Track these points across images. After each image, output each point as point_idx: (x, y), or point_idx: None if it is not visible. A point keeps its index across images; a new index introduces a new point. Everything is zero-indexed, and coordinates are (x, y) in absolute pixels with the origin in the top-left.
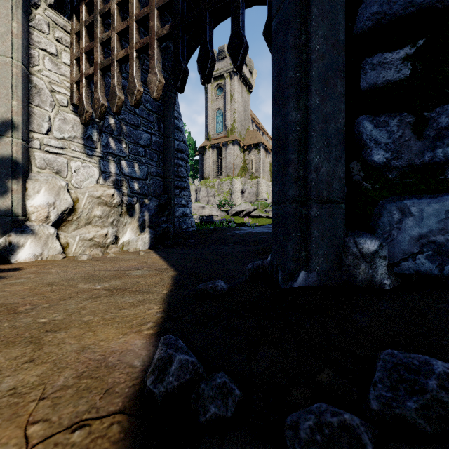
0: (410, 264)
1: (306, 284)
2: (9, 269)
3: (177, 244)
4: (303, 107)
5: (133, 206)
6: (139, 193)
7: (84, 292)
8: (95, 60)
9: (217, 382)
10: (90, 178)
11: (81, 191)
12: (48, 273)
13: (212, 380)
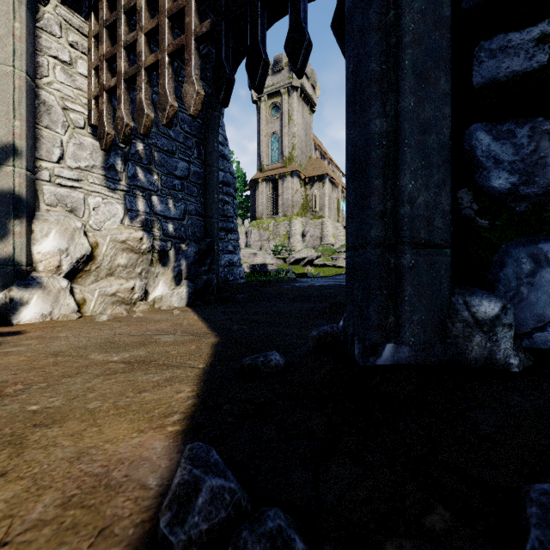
0: (547, 336)
1: (394, 361)
2: (8, 332)
3: (222, 300)
4: (391, 112)
5: (167, 253)
6: (174, 237)
7: (96, 366)
8: (118, 69)
9: (268, 527)
10: (113, 218)
11: (102, 234)
12: (55, 338)
13: (259, 524)
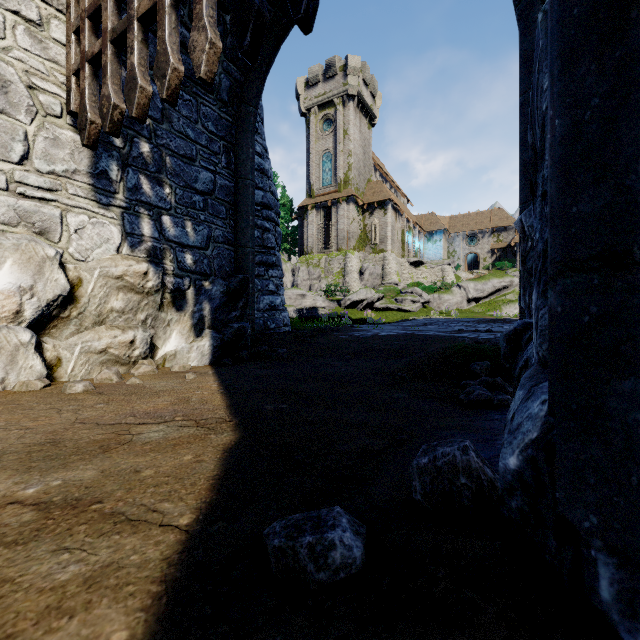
0: None
1: None
2: None
3: (259, 356)
4: None
5: (184, 293)
6: (194, 272)
7: None
8: (103, 26)
9: None
10: (106, 244)
11: (88, 267)
12: None
13: None
